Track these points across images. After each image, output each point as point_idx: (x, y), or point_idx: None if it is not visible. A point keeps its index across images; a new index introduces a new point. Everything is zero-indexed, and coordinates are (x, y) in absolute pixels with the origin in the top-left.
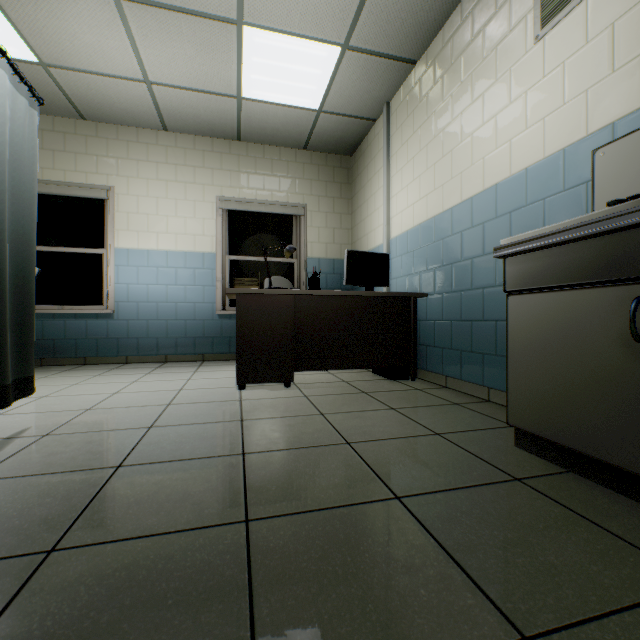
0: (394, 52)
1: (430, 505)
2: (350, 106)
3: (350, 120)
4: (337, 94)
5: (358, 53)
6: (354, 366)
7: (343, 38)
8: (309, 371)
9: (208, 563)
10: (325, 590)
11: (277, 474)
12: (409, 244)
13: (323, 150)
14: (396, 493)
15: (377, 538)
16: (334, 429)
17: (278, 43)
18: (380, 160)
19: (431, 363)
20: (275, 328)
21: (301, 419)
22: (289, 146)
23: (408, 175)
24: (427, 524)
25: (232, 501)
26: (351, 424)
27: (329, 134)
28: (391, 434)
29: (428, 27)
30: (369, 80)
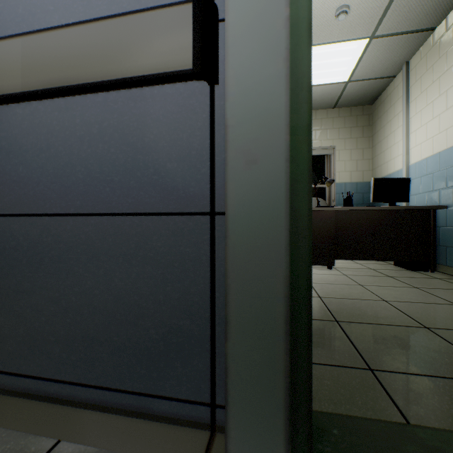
0: (414, 28)
1: (450, 334)
2: (373, 72)
3: (372, 81)
4: (362, 68)
5: (382, 38)
6: (379, 258)
7: (370, 33)
8: (341, 261)
9: (325, 330)
10: (388, 348)
11: (344, 307)
12: (428, 168)
13: (348, 105)
14: (425, 326)
15: (414, 339)
16: (372, 293)
17: (321, 51)
18: (399, 106)
19: (450, 260)
20: (321, 231)
21: (347, 286)
22: (322, 108)
23: (427, 115)
24: (448, 340)
25: (324, 313)
26: (384, 292)
27: (354, 94)
28: (416, 300)
29: (447, 2)
30: (390, 52)
